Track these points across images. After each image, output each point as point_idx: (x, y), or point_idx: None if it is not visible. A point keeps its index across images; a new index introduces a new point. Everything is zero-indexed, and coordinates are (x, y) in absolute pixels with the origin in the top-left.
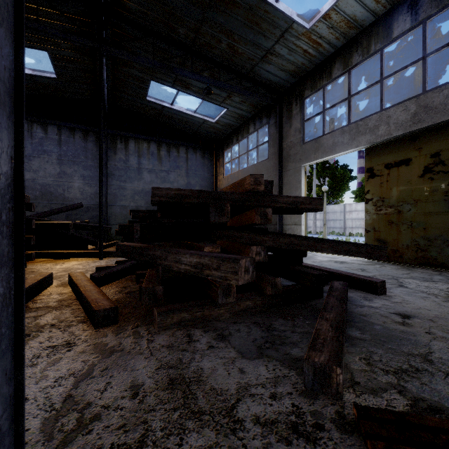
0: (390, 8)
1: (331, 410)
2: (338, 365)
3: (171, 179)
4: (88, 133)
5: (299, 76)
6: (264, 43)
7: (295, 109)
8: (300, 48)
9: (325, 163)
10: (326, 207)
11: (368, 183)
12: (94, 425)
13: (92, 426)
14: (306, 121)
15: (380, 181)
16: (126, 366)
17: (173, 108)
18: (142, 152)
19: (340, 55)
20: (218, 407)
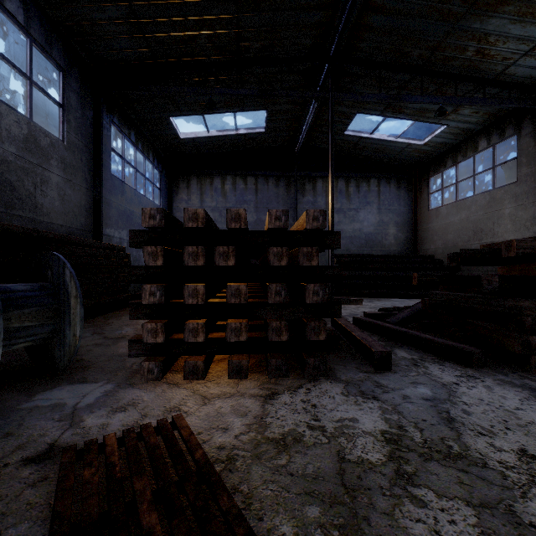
0: None
1: None
2: None
3: (360, 217)
4: (280, 179)
5: None
6: (535, 34)
7: None
8: None
9: None
10: None
11: None
12: None
13: None
14: None
15: None
16: None
17: (372, 137)
18: None
19: None
20: None
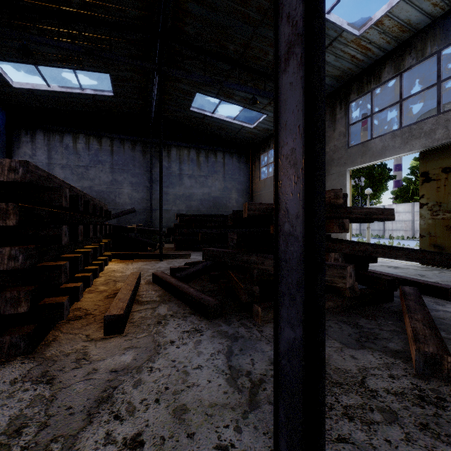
0: (449, 9)
1: (446, 389)
2: (448, 355)
3: (209, 183)
4: (136, 143)
5: (344, 81)
6: None
7: (339, 113)
8: (348, 54)
9: None
10: None
11: (423, 187)
12: (264, 385)
13: (264, 386)
14: (351, 125)
15: (437, 185)
16: (256, 348)
17: (214, 116)
18: (183, 159)
19: (391, 58)
20: (351, 380)
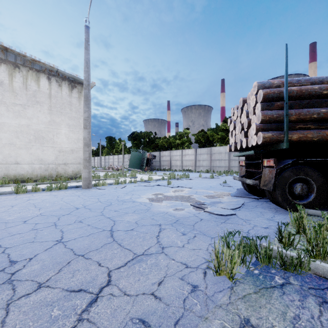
0: None
1: None
2: None
3: None
4: None
5: None
6: None
7: None
8: None
9: (110, 138)
10: (105, 157)
11: None
12: None
13: None
14: None
15: None
16: None
17: None
18: None
19: None
20: None
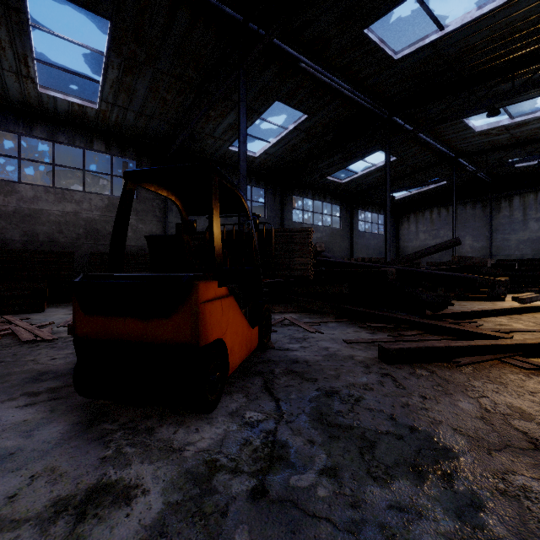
0: None
1: None
2: None
3: None
4: (476, 203)
5: None
6: None
7: None
8: None
9: None
10: None
11: None
12: None
13: None
14: None
15: None
16: None
17: None
18: (528, 204)
19: None
20: None
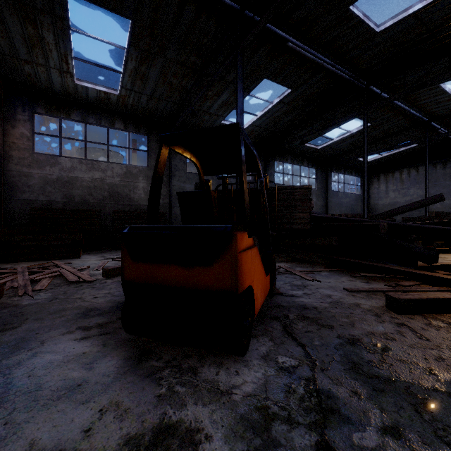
0: None
1: None
2: None
3: None
4: (446, 163)
5: None
6: None
7: None
8: None
9: None
10: None
11: None
12: None
13: None
14: None
15: None
16: None
17: None
18: None
19: None
20: None
